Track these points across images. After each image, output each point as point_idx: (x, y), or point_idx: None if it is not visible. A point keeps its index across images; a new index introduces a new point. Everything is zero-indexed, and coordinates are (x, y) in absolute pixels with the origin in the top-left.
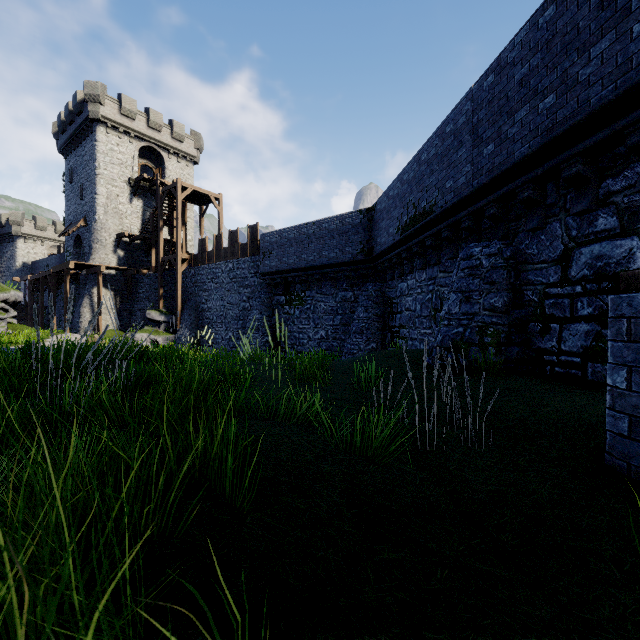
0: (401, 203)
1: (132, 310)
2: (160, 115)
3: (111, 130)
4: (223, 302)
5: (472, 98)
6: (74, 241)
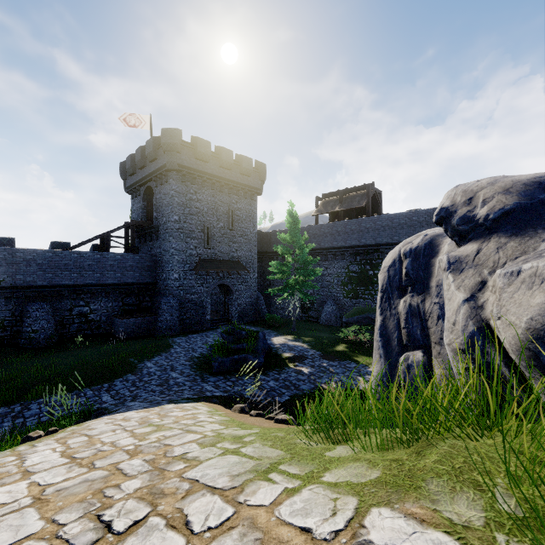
0: None
1: None
2: None
3: None
4: None
5: (39, 254)
6: None
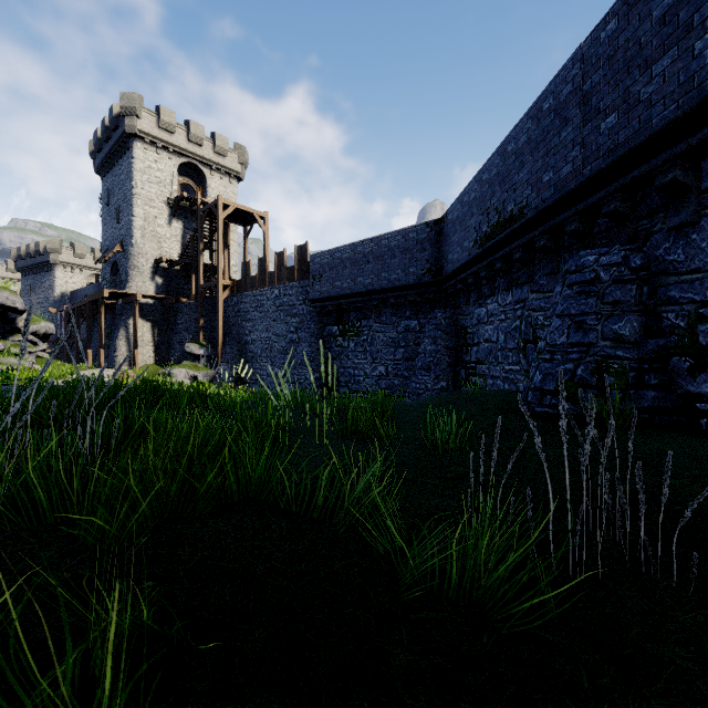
0: (479, 209)
1: (171, 343)
2: (201, 127)
3: (149, 146)
4: (268, 333)
5: (582, 58)
6: (111, 268)
